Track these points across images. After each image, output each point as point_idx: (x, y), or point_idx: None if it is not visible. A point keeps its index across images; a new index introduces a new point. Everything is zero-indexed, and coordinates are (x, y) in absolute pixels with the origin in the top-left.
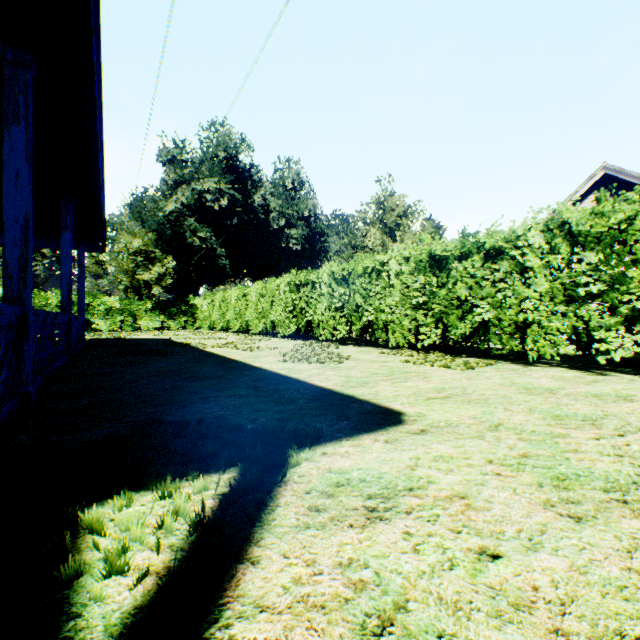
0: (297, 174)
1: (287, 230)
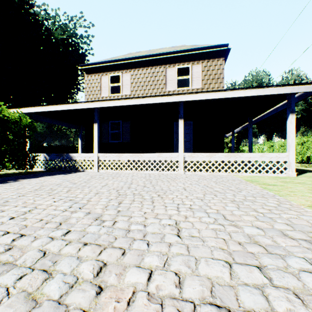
0: (297, 76)
1: None
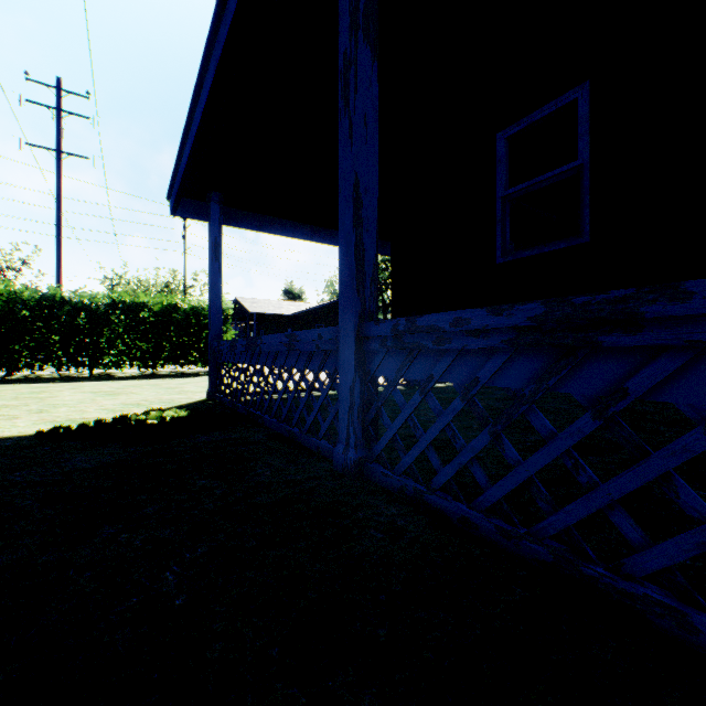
0: None
1: None
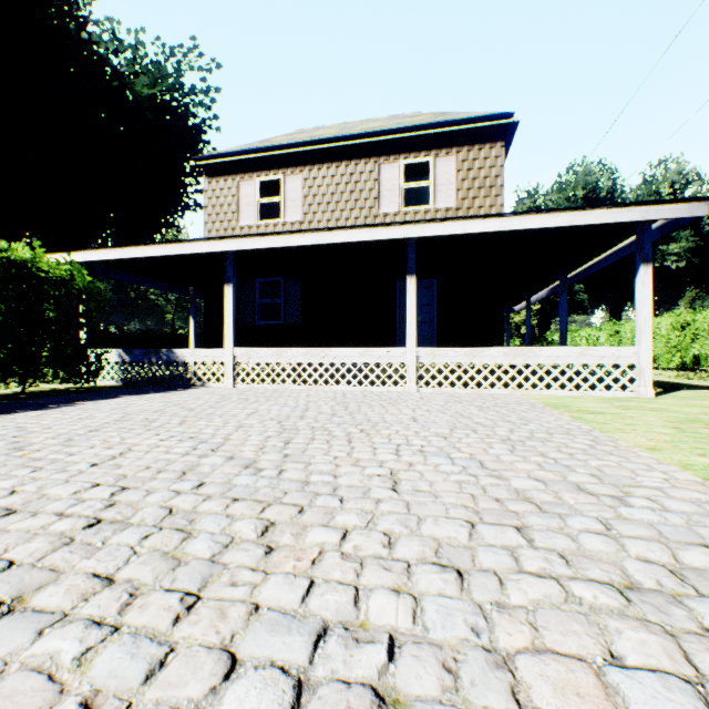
0: (677, 173)
1: (661, 245)
